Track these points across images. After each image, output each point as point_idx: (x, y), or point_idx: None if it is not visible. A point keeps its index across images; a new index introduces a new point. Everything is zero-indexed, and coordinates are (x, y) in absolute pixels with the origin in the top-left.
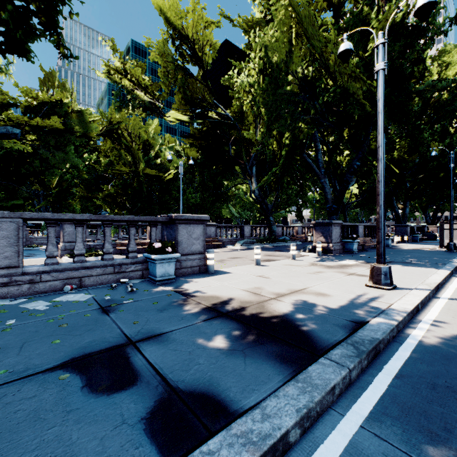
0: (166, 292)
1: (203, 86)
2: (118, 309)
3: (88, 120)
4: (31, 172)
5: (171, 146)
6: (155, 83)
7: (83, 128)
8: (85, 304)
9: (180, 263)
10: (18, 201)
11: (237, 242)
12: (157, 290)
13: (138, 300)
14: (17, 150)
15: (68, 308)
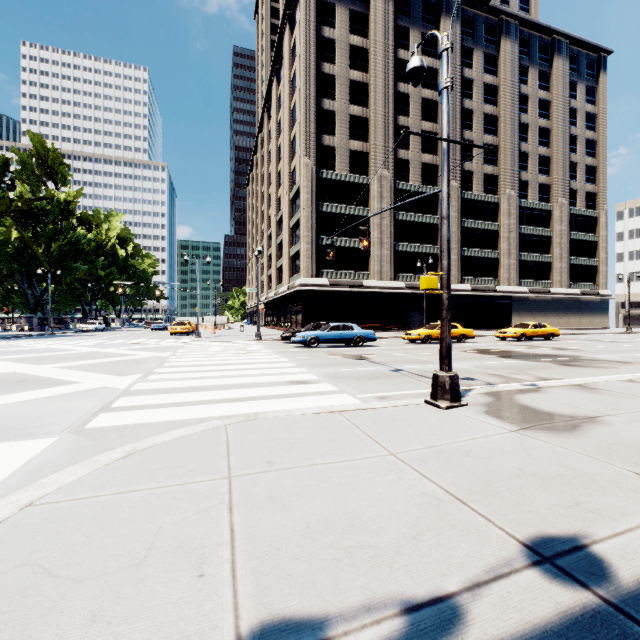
0: None
1: None
2: None
3: None
4: None
5: None
6: None
7: None
8: None
9: None
10: None
11: None
12: None
13: None
14: None
15: None
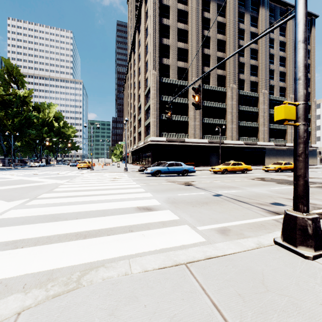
0: None
1: None
2: None
3: None
4: None
5: None
6: None
7: None
8: None
9: None
10: None
11: None
12: None
13: None
14: None
15: None
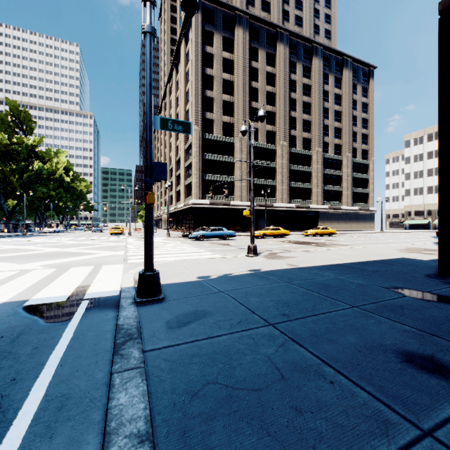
0: None
1: None
2: None
3: None
4: None
5: None
6: None
7: None
8: None
9: None
10: None
11: None
12: None
13: None
14: None
15: None
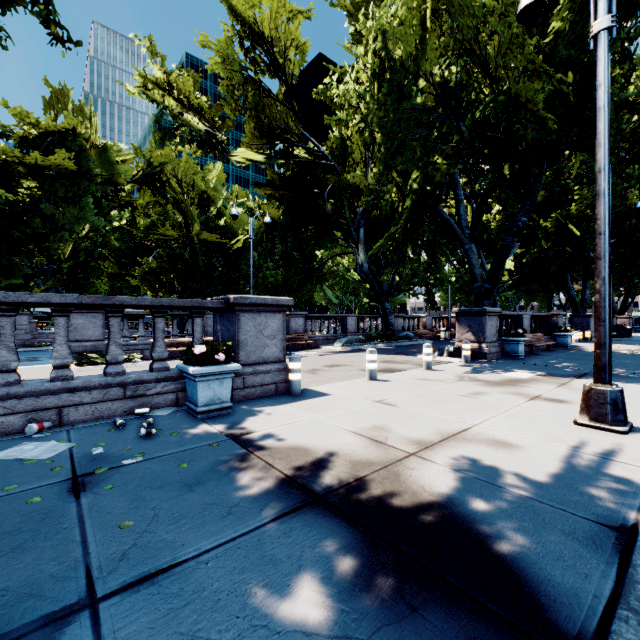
0: (211, 437)
1: (286, 109)
2: (105, 482)
3: (115, 158)
4: (30, 236)
5: (241, 202)
6: (215, 105)
7: (106, 171)
8: (46, 468)
9: (242, 379)
10: (16, 279)
11: (337, 340)
12: (195, 433)
13: (152, 457)
14: (7, 202)
15: (5, 480)
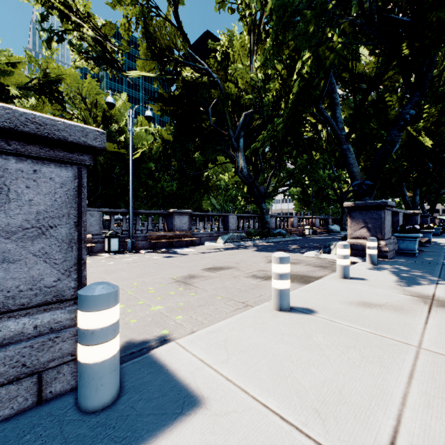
0: None
1: (174, 29)
2: None
3: None
4: None
5: (145, 129)
6: (109, 23)
7: None
8: None
9: None
10: None
11: (219, 237)
12: None
13: None
14: None
15: None
